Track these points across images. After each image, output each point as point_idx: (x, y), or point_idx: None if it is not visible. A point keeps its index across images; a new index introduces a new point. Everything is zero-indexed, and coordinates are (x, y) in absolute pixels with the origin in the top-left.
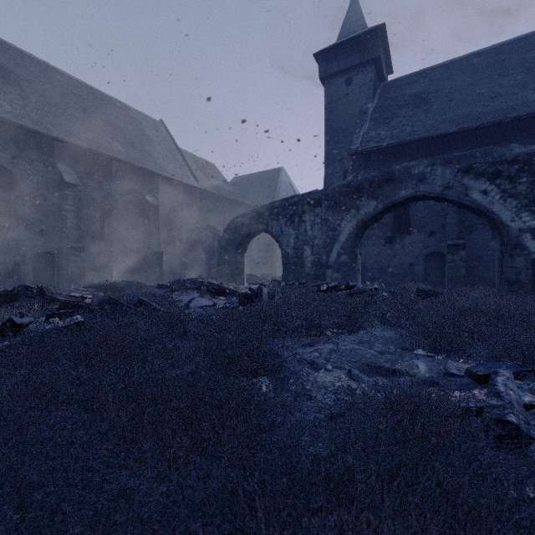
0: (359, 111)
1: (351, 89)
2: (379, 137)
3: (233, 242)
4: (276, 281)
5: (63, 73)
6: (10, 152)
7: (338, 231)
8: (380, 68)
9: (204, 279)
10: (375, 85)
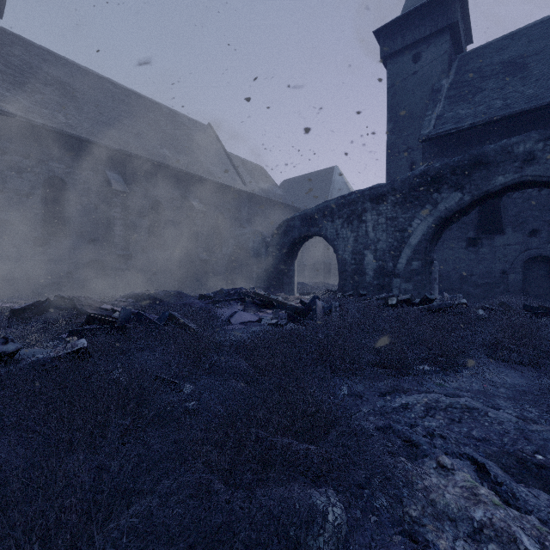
0: (429, 91)
1: (420, 65)
2: (458, 117)
3: (282, 248)
4: (330, 291)
5: (116, 83)
6: (63, 162)
7: (408, 232)
8: (457, 36)
9: (250, 289)
10: (451, 58)
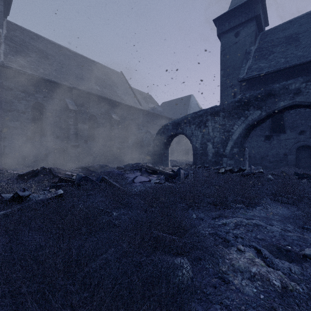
0: (244, 53)
1: (239, 38)
2: (259, 68)
3: (162, 141)
4: (188, 165)
5: (70, 50)
6: (42, 94)
7: (231, 132)
8: (260, 22)
9: (144, 163)
10: (256, 34)
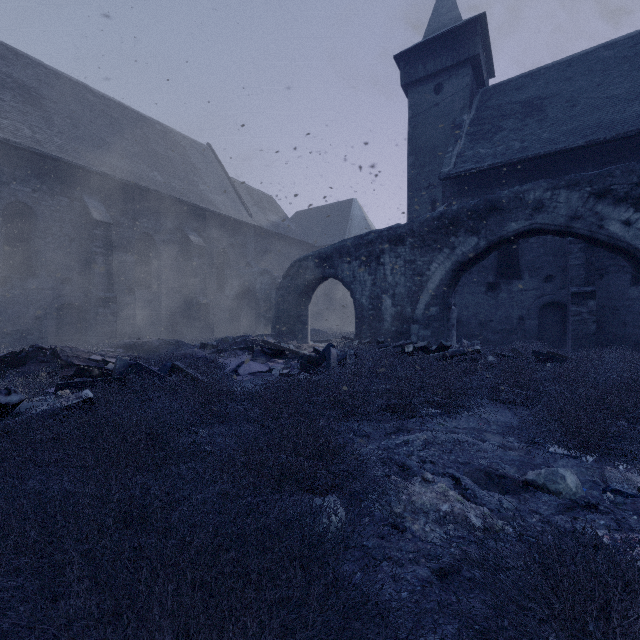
0: (451, 125)
1: (441, 97)
2: (478, 156)
3: (294, 291)
4: (347, 338)
5: (94, 90)
6: (30, 185)
7: (426, 277)
8: (479, 69)
9: (258, 337)
10: (472, 92)
